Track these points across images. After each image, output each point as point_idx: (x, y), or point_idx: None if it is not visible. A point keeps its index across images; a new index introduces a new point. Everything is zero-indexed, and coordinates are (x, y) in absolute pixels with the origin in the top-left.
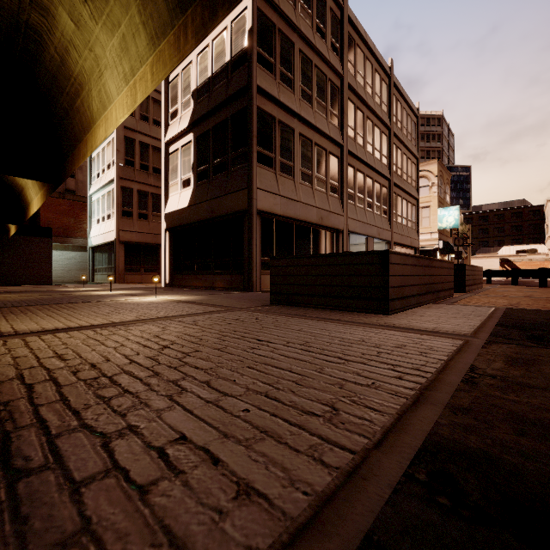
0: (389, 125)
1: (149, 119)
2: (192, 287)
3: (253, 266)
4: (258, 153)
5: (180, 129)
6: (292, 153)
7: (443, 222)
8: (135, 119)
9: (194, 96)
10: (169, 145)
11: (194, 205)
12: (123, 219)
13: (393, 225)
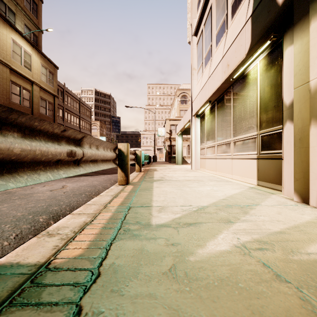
0: (79, 115)
1: None
2: None
3: None
4: None
5: None
6: None
7: None
8: None
9: None
10: None
11: None
12: None
13: None
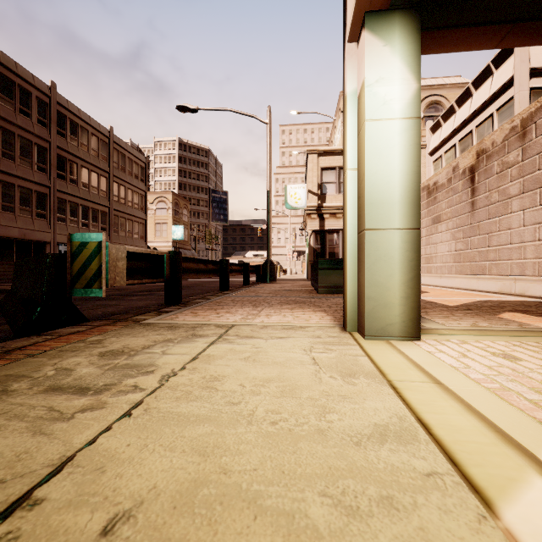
0: (108, 171)
1: None
2: None
3: None
4: None
5: None
6: None
7: (175, 235)
8: None
9: None
10: None
11: None
12: None
13: (113, 238)
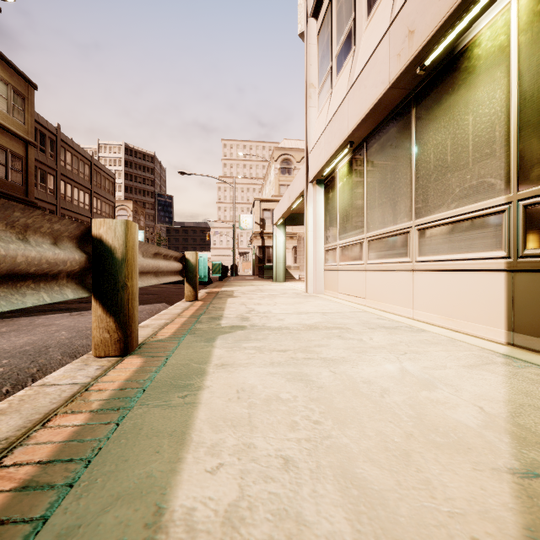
0: (91, 188)
1: None
2: None
3: None
4: None
5: None
6: None
7: None
8: None
9: None
10: None
11: None
12: None
13: None
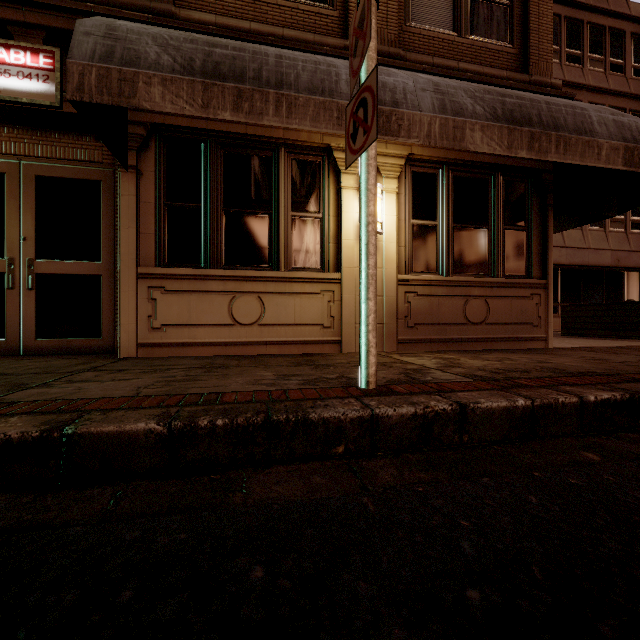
0: None
1: None
2: None
3: None
4: None
5: None
6: None
7: None
8: None
9: None
10: None
11: None
12: None
13: None
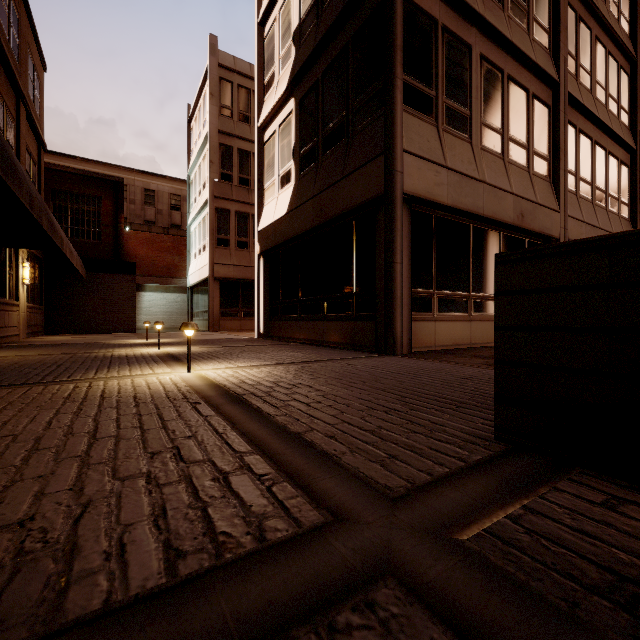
0: (634, 55)
1: (249, 119)
2: (294, 340)
3: (395, 305)
4: (404, 86)
5: (276, 98)
6: (467, 91)
7: None
8: (232, 120)
9: (296, 38)
10: (264, 131)
11: (295, 210)
12: (218, 249)
13: None
